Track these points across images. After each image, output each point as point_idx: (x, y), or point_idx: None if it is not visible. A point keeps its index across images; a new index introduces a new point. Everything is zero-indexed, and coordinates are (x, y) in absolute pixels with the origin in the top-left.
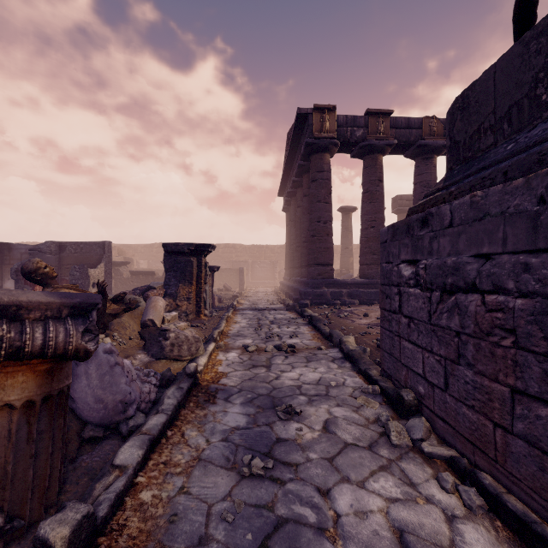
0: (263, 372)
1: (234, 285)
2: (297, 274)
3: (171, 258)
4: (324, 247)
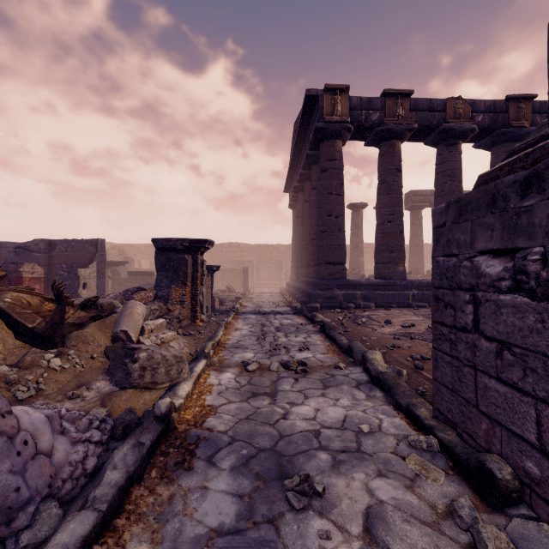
0: (266, 404)
1: (238, 286)
2: (305, 274)
3: (163, 255)
4: (336, 243)
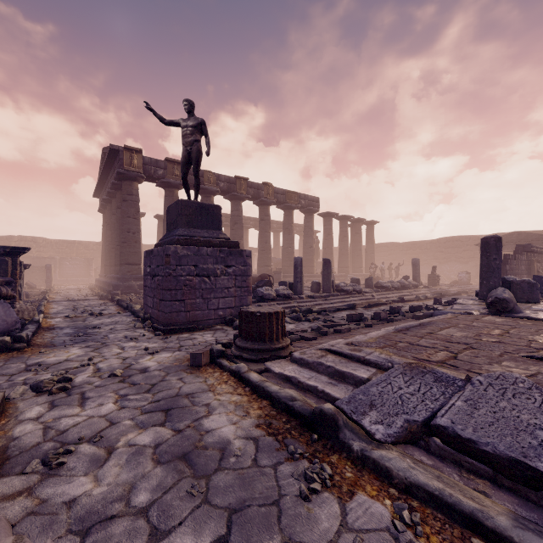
0: (81, 322)
1: (37, 283)
2: (112, 271)
3: None
4: (133, 251)
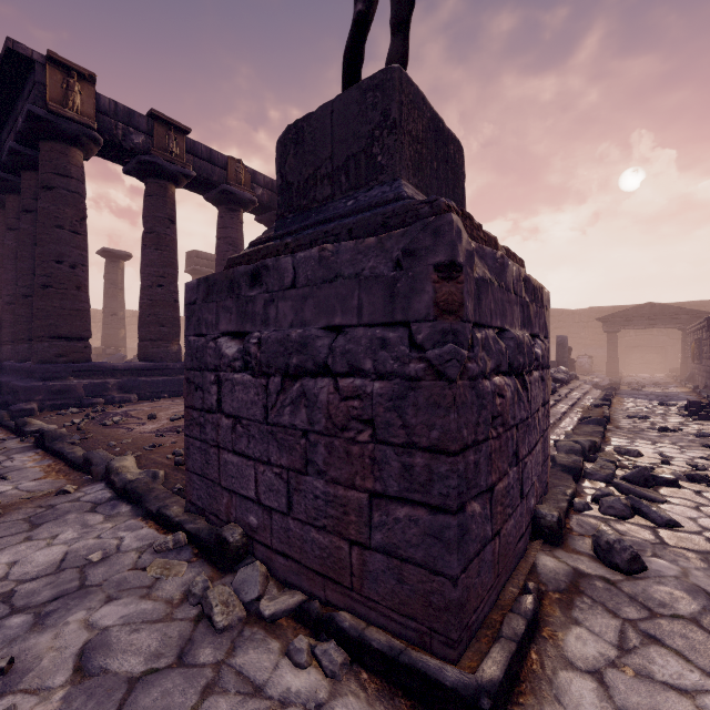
0: None
1: None
2: (7, 354)
3: None
4: (72, 307)
